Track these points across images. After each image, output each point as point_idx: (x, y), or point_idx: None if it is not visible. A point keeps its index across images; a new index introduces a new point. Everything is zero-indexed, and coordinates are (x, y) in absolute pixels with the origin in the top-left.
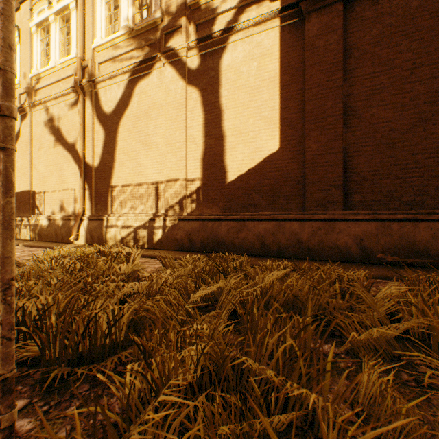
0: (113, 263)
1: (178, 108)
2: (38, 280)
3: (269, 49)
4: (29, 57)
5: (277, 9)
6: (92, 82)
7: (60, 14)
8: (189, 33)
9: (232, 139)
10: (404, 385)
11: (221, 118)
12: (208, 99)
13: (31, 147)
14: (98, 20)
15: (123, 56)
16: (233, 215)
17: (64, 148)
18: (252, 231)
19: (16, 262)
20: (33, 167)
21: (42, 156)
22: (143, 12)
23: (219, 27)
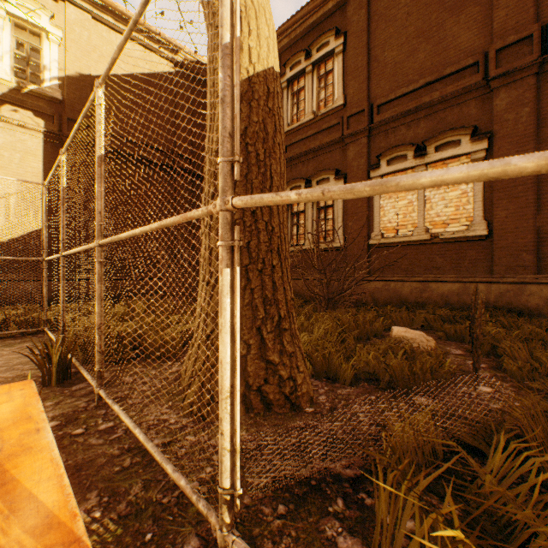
0: None
1: None
2: None
3: (34, 151)
4: None
5: (43, 128)
6: None
7: None
8: None
9: None
10: None
11: None
12: None
13: None
14: None
15: None
16: None
17: None
18: (20, 289)
19: None
20: None
21: None
22: None
23: None
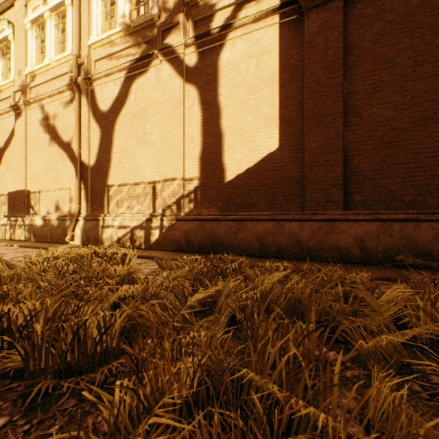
0: (108, 265)
1: (176, 106)
2: (28, 282)
3: (268, 46)
4: (24, 55)
5: (276, 6)
6: (88, 80)
7: (56, 10)
8: (187, 30)
9: (230, 138)
10: (416, 397)
11: (220, 116)
12: (206, 97)
13: (26, 145)
14: (94, 17)
15: (120, 53)
16: (232, 215)
17: (59, 147)
18: (251, 231)
19: (7, 263)
20: (28, 166)
21: (37, 155)
22: (139, 9)
23: (217, 24)
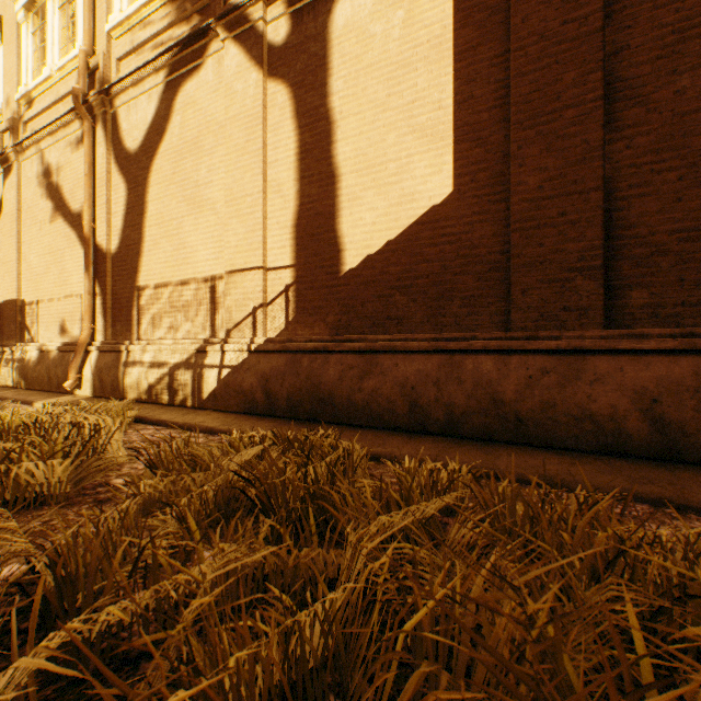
0: (25, 457)
1: (249, 125)
2: None
3: None
4: (16, 66)
5: None
6: (105, 95)
7: None
8: None
9: (352, 181)
10: None
11: (332, 138)
12: (305, 101)
13: (18, 223)
14: None
15: (157, 40)
16: (353, 340)
17: (65, 222)
18: (392, 376)
19: None
20: (22, 258)
21: (34, 239)
22: None
23: None
